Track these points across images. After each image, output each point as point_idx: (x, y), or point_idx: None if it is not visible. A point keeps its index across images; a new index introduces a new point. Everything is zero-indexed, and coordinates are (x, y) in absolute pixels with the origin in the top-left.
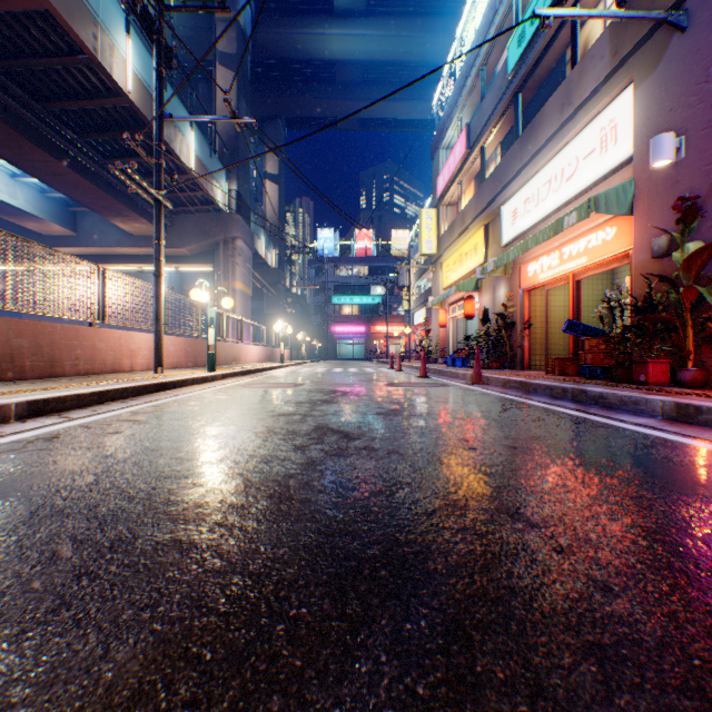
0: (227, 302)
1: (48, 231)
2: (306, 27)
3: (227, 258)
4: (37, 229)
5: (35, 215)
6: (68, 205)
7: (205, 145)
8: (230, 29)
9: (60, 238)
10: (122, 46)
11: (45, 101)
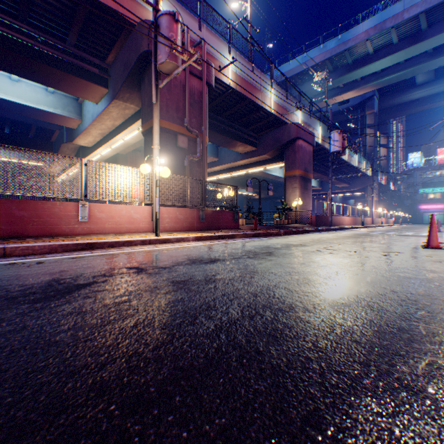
0: (384, 212)
1: (314, 189)
2: (401, 95)
3: (369, 190)
4: (312, 189)
5: (316, 187)
6: (320, 181)
7: (365, 161)
8: (370, 116)
9: (317, 190)
10: (354, 158)
11: (335, 170)
